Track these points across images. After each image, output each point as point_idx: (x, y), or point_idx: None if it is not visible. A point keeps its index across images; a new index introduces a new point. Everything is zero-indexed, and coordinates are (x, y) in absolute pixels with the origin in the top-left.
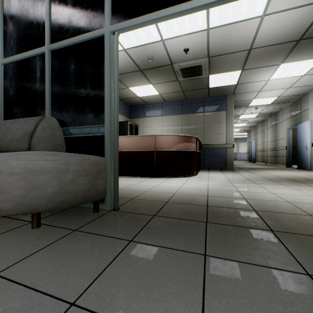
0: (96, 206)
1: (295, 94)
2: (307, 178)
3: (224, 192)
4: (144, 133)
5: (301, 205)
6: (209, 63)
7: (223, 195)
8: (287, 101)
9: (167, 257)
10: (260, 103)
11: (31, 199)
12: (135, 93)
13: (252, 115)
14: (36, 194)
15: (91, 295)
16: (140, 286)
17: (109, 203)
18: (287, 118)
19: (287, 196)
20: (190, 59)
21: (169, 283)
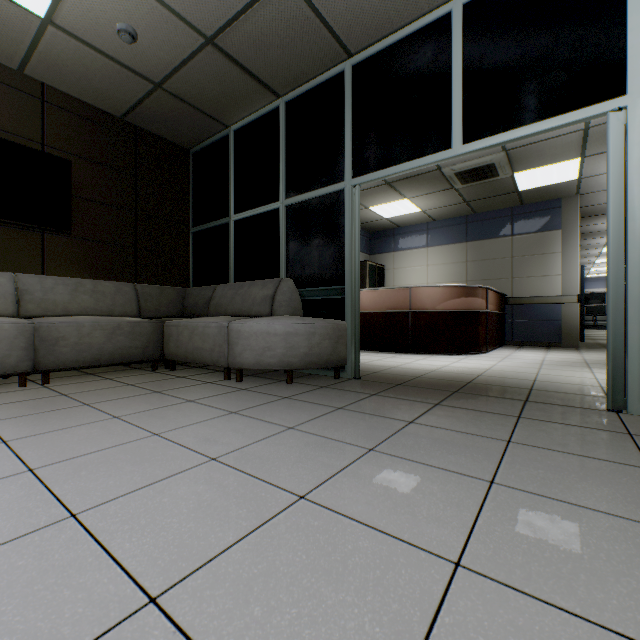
0: (336, 372)
1: None
2: None
3: (510, 373)
4: (394, 280)
5: None
6: (509, 158)
7: (504, 376)
8: None
9: (403, 402)
10: None
11: (289, 357)
12: (379, 214)
13: None
14: (292, 353)
15: (350, 407)
16: (380, 408)
17: (350, 371)
18: None
19: None
20: (470, 158)
21: (401, 409)
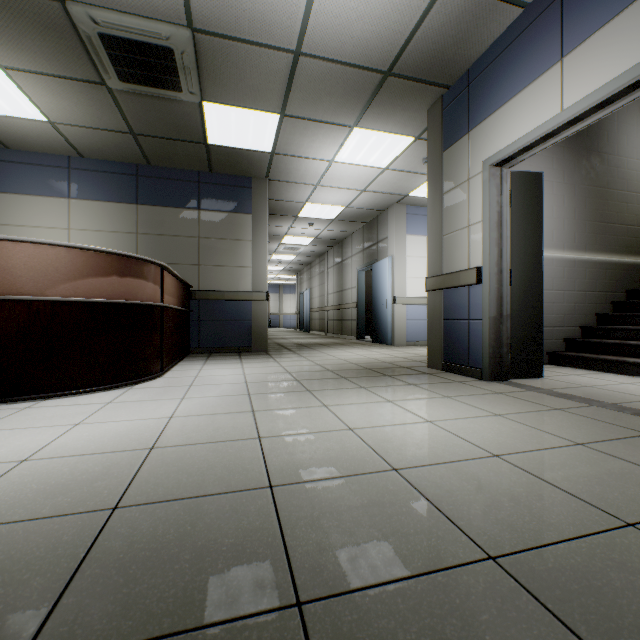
0: None
1: (371, 207)
2: (396, 364)
3: (207, 456)
4: None
5: (430, 478)
6: (198, 56)
7: (194, 481)
8: (360, 219)
9: None
10: (318, 215)
11: None
12: None
13: (305, 239)
14: None
15: None
16: None
17: None
18: (359, 251)
19: (384, 435)
20: (129, 7)
21: None
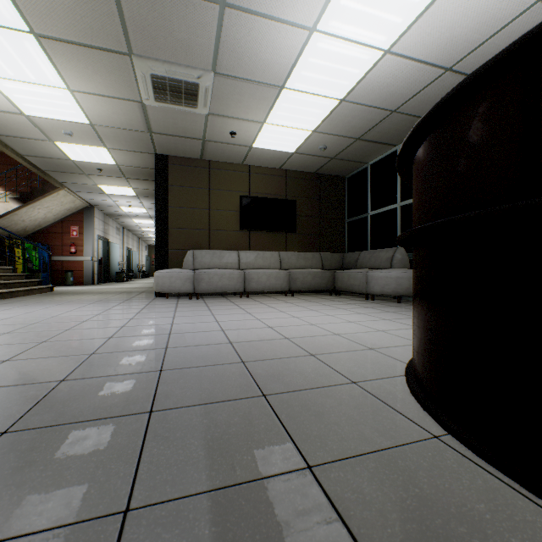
0: None
1: None
2: None
3: None
4: None
5: None
6: None
7: None
8: None
9: None
10: None
11: (397, 289)
12: None
13: None
14: (399, 287)
15: None
16: None
17: None
18: None
19: None
20: None
21: None
